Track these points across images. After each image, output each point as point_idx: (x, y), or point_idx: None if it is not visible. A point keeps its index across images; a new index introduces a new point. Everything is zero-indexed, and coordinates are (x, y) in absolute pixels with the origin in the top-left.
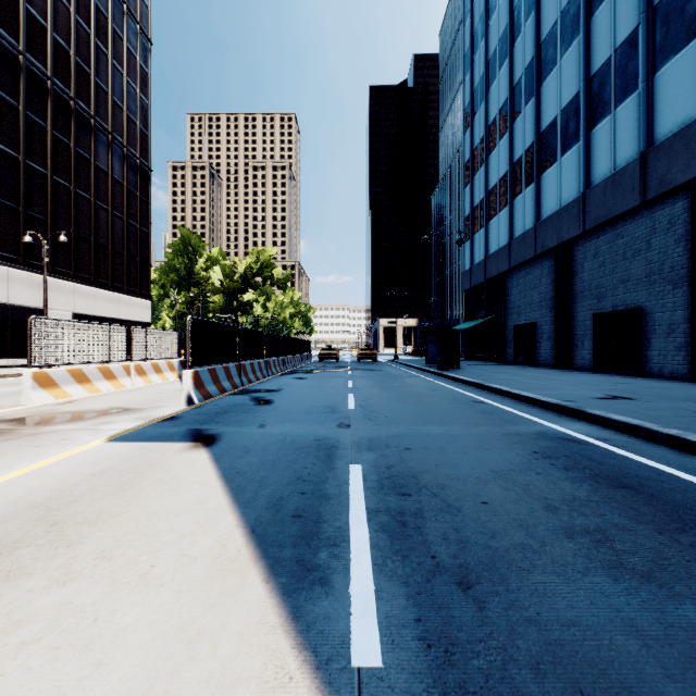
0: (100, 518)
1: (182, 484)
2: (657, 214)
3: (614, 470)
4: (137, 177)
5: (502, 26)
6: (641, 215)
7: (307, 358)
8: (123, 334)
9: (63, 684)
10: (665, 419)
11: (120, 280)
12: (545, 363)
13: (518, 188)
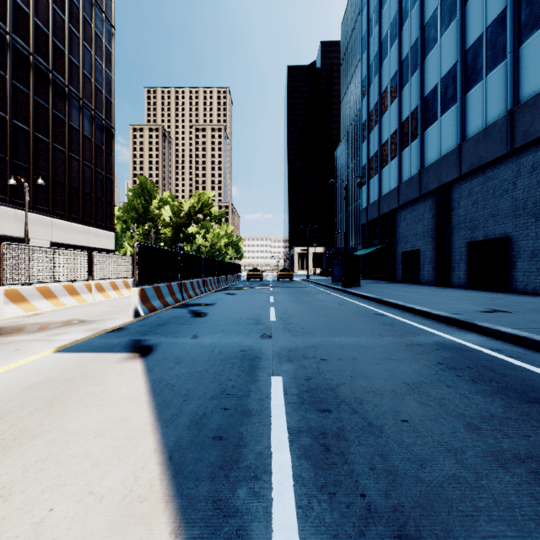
0: (17, 440)
1: (110, 398)
2: (522, 160)
3: (519, 382)
4: (103, 135)
5: (393, 14)
6: (508, 162)
7: (237, 277)
8: (85, 258)
9: None
10: None
11: (89, 215)
12: (427, 282)
13: (405, 142)
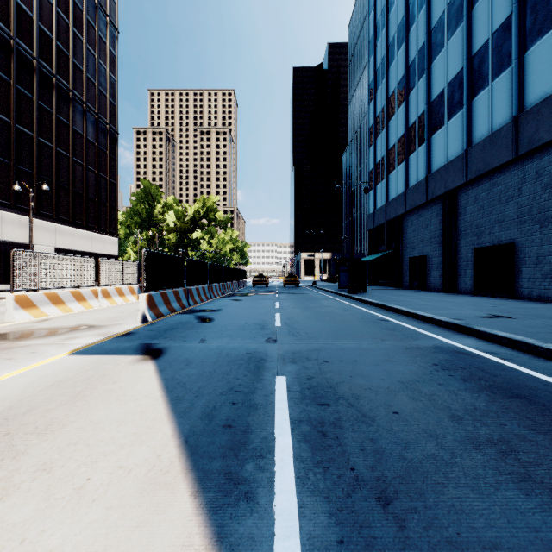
0: (49, 428)
1: (127, 394)
2: (527, 167)
3: (506, 381)
4: (107, 139)
5: (400, 17)
6: (513, 168)
7: (243, 284)
8: (92, 264)
9: None
10: (541, 335)
11: (93, 221)
12: (434, 288)
13: (412, 147)
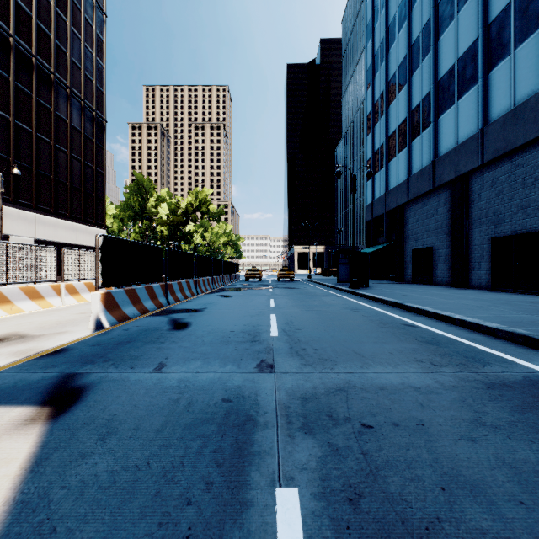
0: None
1: None
2: None
3: None
4: (93, 127)
5: None
6: None
7: (235, 277)
8: (52, 255)
9: None
10: None
11: (78, 211)
12: (441, 282)
13: (416, 131)
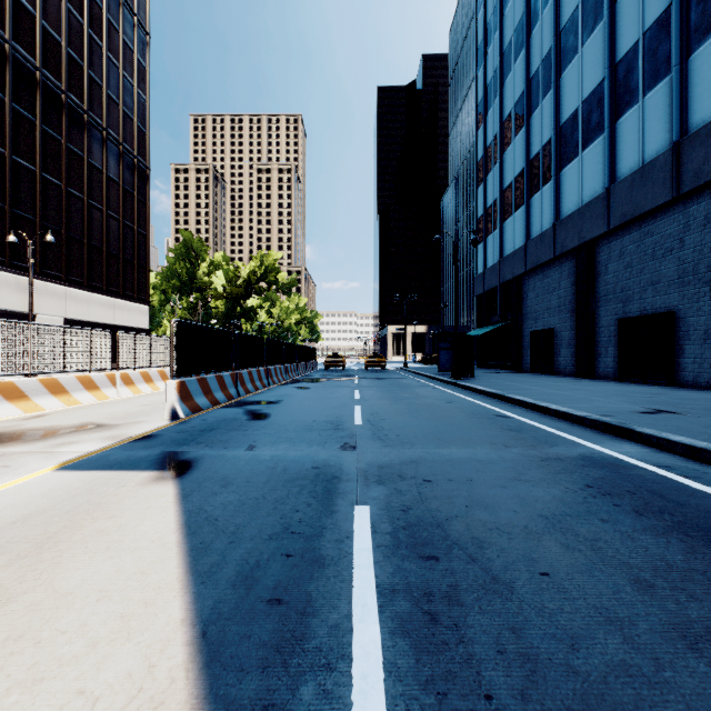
0: None
1: (126, 539)
2: (691, 210)
3: (702, 514)
4: (134, 176)
5: (518, 16)
6: (672, 211)
7: (312, 366)
8: (107, 340)
9: None
10: None
11: (115, 283)
12: (564, 372)
13: (535, 186)
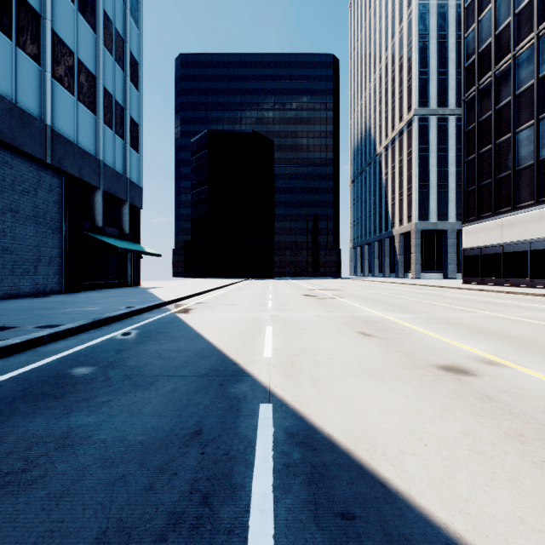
0: None
1: None
2: None
3: None
4: None
5: None
6: None
7: None
8: None
9: (380, 400)
10: None
11: None
12: None
13: None
